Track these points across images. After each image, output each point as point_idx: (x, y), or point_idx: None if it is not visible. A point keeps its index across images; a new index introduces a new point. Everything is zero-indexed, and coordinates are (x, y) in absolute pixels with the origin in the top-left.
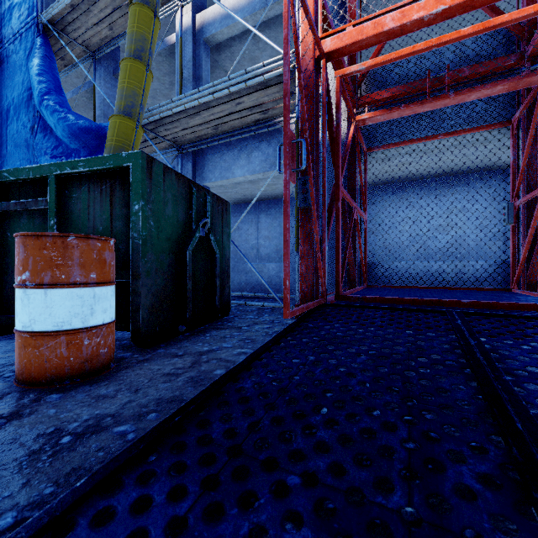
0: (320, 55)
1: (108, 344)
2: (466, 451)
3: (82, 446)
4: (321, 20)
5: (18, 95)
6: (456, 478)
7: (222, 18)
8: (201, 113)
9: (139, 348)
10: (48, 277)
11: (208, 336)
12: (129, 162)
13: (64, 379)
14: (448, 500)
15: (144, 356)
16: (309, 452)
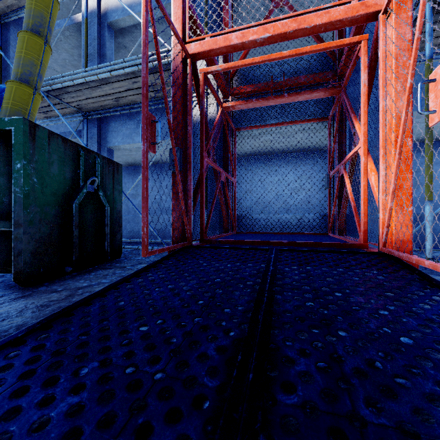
0: (186, 55)
1: None
2: (221, 335)
3: None
4: (188, 28)
5: None
6: (204, 350)
7: (124, 7)
8: (102, 87)
9: (23, 287)
10: None
11: (92, 275)
12: (12, 126)
13: None
14: (190, 363)
15: (24, 293)
16: (116, 347)
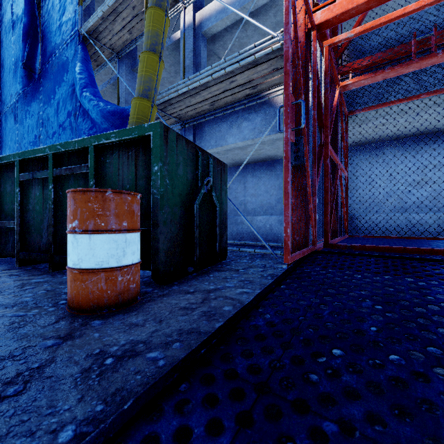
0: (311, 27)
1: (135, 280)
2: None
3: (123, 368)
4: None
5: (65, 90)
6: None
7: (217, 13)
8: (201, 93)
9: (158, 284)
10: (91, 225)
11: (211, 277)
12: (150, 131)
13: (103, 308)
14: None
15: (162, 291)
16: (339, 397)
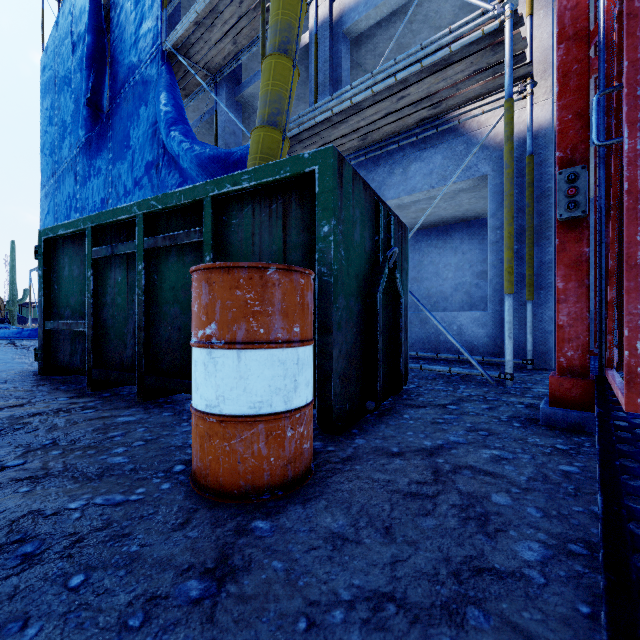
0: None
1: (309, 434)
2: None
3: None
4: None
5: (143, 133)
6: None
7: None
8: (348, 120)
9: (326, 434)
10: (241, 332)
11: (409, 419)
12: (315, 165)
13: (262, 491)
14: None
15: (342, 449)
16: None
